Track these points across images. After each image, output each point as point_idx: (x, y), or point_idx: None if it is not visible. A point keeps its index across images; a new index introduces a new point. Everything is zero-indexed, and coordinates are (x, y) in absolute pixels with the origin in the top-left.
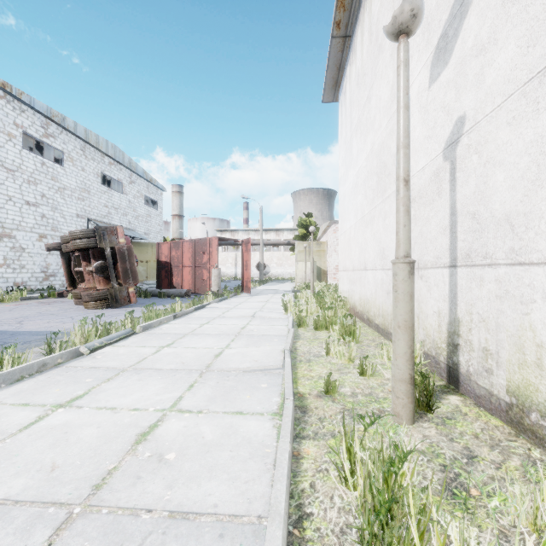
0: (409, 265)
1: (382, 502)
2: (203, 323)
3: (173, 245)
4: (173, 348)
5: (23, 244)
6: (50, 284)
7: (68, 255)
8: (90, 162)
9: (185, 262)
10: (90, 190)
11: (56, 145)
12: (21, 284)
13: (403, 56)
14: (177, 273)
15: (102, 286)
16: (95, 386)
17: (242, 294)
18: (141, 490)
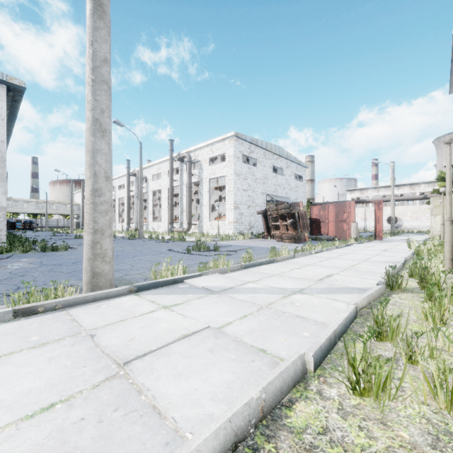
0: (449, 221)
1: (415, 264)
2: (354, 251)
3: (321, 207)
4: (346, 256)
5: (242, 211)
6: (251, 232)
7: (266, 216)
8: (267, 161)
9: (330, 218)
10: (267, 177)
11: (254, 156)
12: (241, 231)
13: (447, 151)
14: (323, 226)
15: (292, 232)
16: (327, 259)
17: (374, 241)
18: (358, 269)
